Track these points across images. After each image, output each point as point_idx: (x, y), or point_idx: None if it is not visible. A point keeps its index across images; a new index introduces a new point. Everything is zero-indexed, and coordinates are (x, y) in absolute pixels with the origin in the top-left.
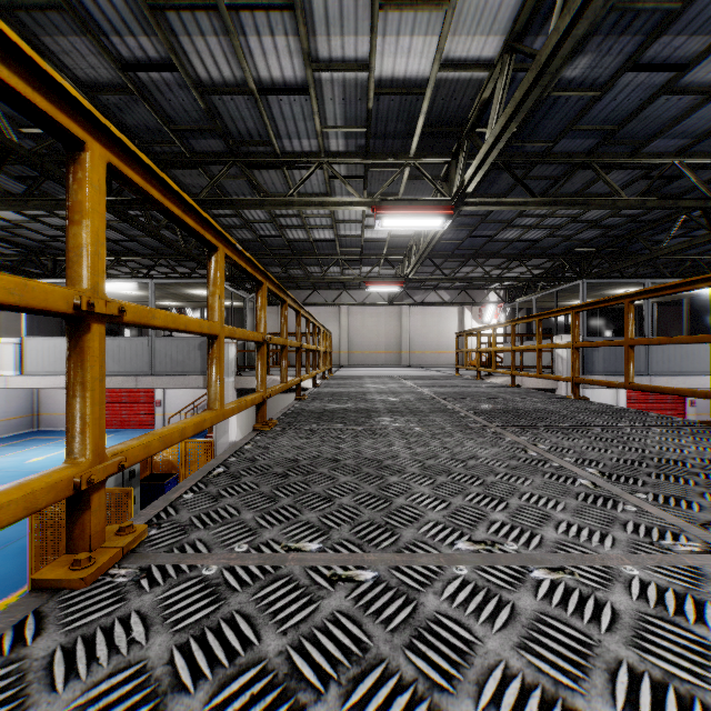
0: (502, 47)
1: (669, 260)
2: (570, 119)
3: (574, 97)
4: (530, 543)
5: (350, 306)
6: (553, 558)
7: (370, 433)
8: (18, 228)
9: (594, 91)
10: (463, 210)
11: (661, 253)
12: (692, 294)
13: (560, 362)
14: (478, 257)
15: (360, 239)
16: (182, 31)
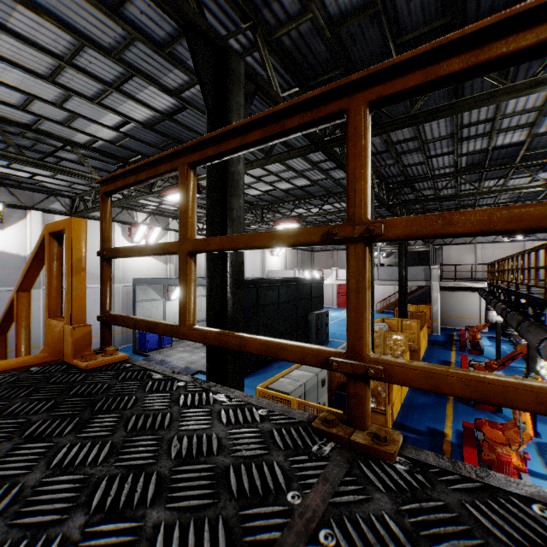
0: None
1: None
2: None
3: None
4: None
5: (483, 243)
6: None
7: None
8: None
9: None
10: None
11: None
12: None
13: None
14: None
15: None
16: None
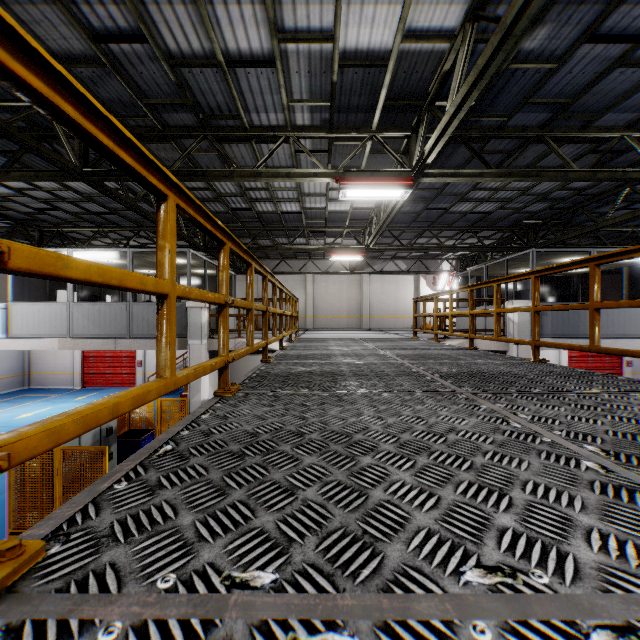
0: (464, 17)
1: (609, 232)
2: (526, 92)
3: (531, 70)
4: (564, 572)
5: (315, 274)
6: (606, 601)
7: (336, 400)
8: (5, 201)
9: (551, 64)
10: (421, 183)
11: (605, 224)
12: (632, 263)
13: (511, 326)
14: (433, 228)
15: (324, 211)
16: (150, 0)
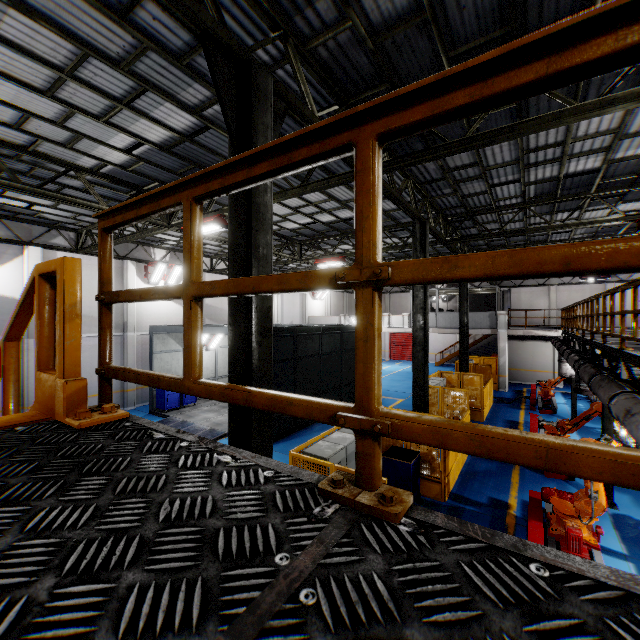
0: None
1: None
2: None
3: None
4: None
5: (558, 285)
6: None
7: None
8: None
9: None
10: None
11: None
12: None
13: None
14: None
15: None
16: None
